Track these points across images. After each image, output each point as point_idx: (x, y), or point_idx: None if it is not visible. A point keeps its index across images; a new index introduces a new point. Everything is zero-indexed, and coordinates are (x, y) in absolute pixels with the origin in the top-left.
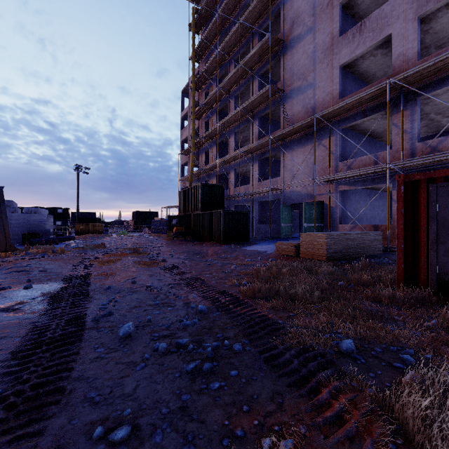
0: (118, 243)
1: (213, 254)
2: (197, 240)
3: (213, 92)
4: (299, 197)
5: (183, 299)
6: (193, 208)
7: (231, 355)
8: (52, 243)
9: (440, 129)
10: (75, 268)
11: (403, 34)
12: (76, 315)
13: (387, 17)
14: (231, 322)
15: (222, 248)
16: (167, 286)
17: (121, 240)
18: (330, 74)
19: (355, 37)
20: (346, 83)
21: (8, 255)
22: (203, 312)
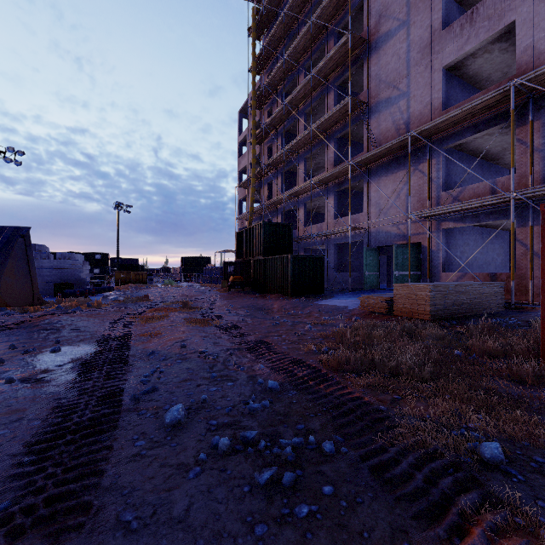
0: (165, 295)
1: (280, 309)
2: (259, 292)
3: (278, 110)
4: (388, 238)
5: (247, 371)
6: (253, 252)
7: (320, 459)
8: (89, 295)
9: None
10: (113, 326)
11: (531, 19)
12: (111, 390)
13: None
14: (313, 406)
15: (290, 302)
16: (225, 352)
17: (167, 291)
18: (429, 79)
19: (464, 29)
20: (450, 89)
21: (38, 308)
22: (275, 390)
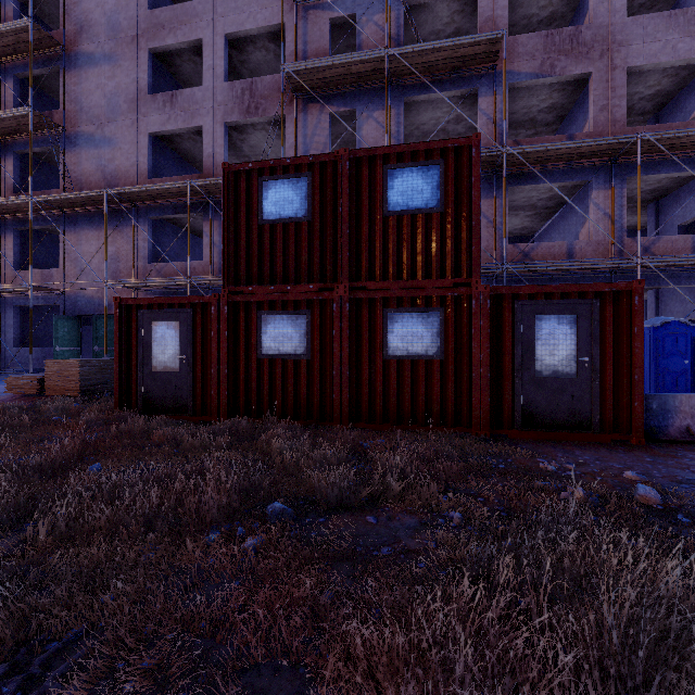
0: None
1: None
2: None
3: None
4: (92, 305)
5: None
6: None
7: None
8: None
9: None
10: None
11: (213, 133)
12: None
13: (199, 105)
14: None
15: None
16: None
17: None
18: (136, 139)
19: (166, 107)
20: (162, 159)
21: None
22: None
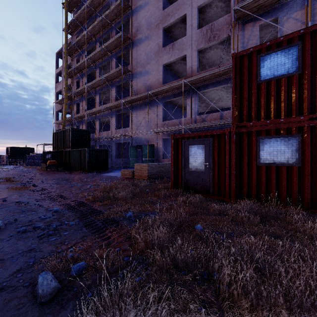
0: None
1: (78, 179)
2: (68, 171)
3: (82, 61)
4: (141, 141)
5: (45, 207)
6: (65, 146)
7: (67, 227)
8: None
9: (212, 109)
10: None
11: (191, 56)
12: None
13: (185, 45)
14: (74, 214)
15: (85, 175)
16: (33, 201)
17: None
18: (157, 68)
19: (170, 50)
20: (167, 75)
21: None
22: (57, 211)
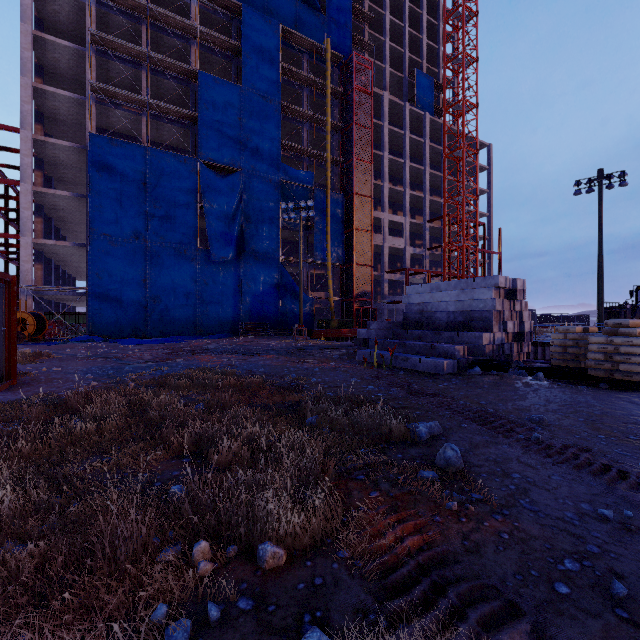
0: None
1: None
2: None
3: None
4: None
5: None
6: None
7: None
8: None
9: None
10: None
11: None
12: None
13: None
14: None
15: None
16: None
17: None
18: None
19: None
20: None
21: None
22: None
